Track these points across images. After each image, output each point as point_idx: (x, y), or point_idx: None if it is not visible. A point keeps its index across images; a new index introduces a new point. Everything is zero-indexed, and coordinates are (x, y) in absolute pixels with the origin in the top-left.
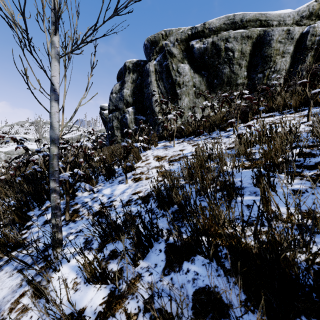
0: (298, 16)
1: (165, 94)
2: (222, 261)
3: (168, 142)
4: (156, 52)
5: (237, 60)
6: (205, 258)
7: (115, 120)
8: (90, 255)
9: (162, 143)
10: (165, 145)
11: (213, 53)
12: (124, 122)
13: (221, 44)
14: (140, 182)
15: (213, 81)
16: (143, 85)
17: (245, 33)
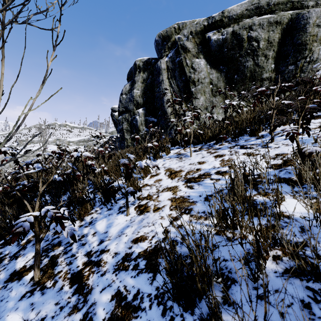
0: None
1: (178, 93)
2: None
3: (182, 149)
4: (168, 47)
5: (263, 51)
6: None
7: (125, 122)
8: None
9: (175, 149)
10: (179, 153)
11: (233, 44)
12: (134, 124)
13: (243, 33)
14: (146, 215)
15: (233, 76)
16: (154, 85)
17: (273, 18)
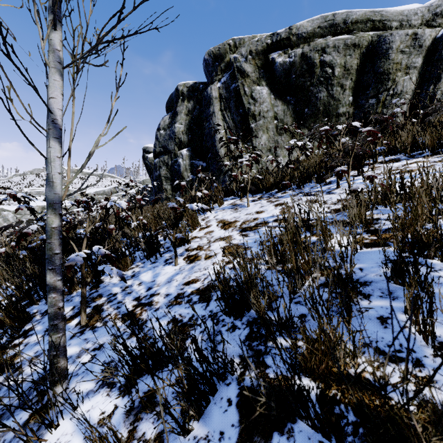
0: (429, 14)
1: (233, 130)
2: None
3: (238, 199)
4: (221, 70)
5: (339, 80)
6: (313, 430)
7: (164, 167)
8: (111, 398)
9: (229, 200)
10: (235, 204)
11: (303, 69)
12: (175, 170)
13: (315, 57)
14: (197, 263)
15: (303, 110)
16: (202, 118)
17: (351, 39)
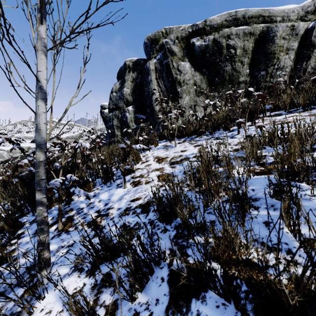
0: (302, 12)
1: (165, 93)
2: (246, 311)
3: (168, 142)
4: (156, 50)
5: (239, 58)
6: (219, 297)
7: (115, 119)
8: (81, 278)
9: (162, 142)
10: (166, 145)
11: (214, 50)
12: (124, 121)
13: (223, 41)
14: (140, 186)
15: (214, 79)
16: (143, 84)
17: (248, 29)
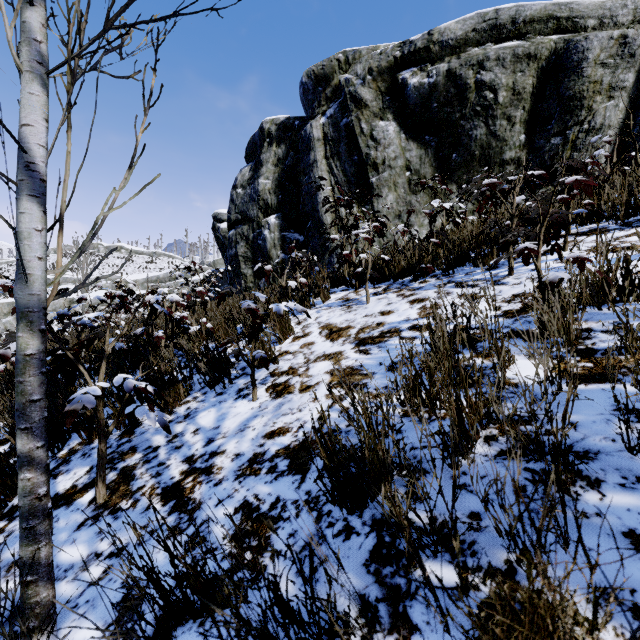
0: None
1: (345, 187)
2: None
3: (352, 291)
4: (327, 98)
5: (504, 109)
6: None
7: (242, 242)
8: None
9: (339, 292)
10: (347, 299)
11: (449, 95)
12: (259, 247)
13: (468, 75)
14: (288, 398)
15: (450, 156)
16: (298, 169)
17: (523, 48)
